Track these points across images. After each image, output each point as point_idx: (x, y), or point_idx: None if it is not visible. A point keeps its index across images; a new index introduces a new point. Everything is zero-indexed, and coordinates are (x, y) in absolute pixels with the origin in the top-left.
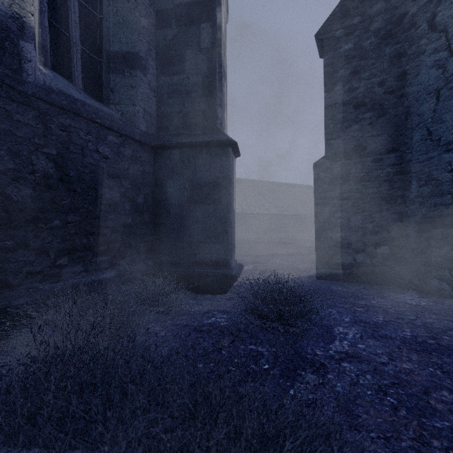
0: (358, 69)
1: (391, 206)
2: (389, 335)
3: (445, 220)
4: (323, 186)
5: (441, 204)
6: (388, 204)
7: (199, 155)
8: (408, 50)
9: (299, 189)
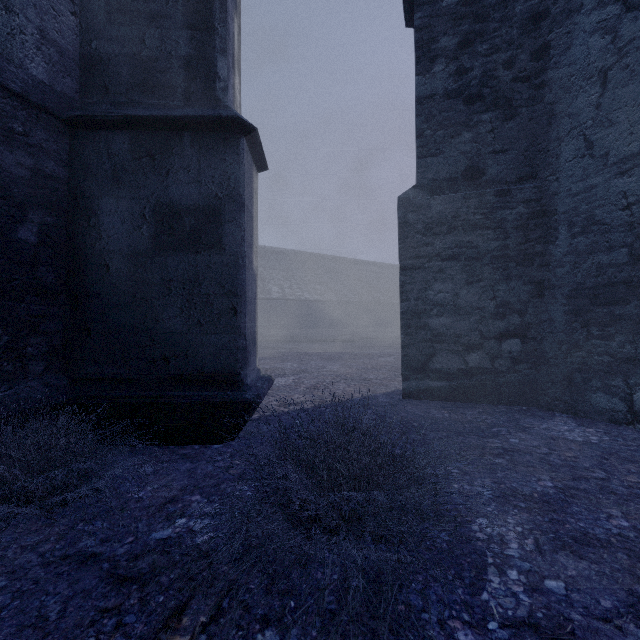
0: (471, 36)
1: (525, 270)
2: (591, 532)
3: (617, 291)
4: (415, 237)
5: (609, 264)
6: (521, 268)
7: (176, 147)
8: (552, 7)
9: (364, 267)
